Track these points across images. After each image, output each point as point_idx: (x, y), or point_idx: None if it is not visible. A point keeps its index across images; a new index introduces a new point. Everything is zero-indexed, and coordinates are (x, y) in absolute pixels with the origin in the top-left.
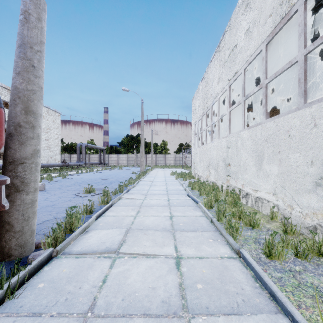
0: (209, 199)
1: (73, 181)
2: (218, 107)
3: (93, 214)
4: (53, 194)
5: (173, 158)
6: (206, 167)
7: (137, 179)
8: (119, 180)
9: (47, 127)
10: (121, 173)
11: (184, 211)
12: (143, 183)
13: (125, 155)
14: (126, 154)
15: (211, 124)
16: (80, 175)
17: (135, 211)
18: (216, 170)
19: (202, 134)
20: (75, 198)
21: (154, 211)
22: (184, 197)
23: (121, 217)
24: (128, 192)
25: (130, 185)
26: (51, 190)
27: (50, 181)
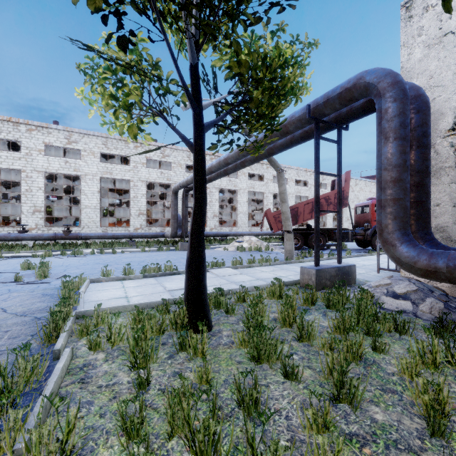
0: None
1: None
2: None
3: None
4: None
5: None
6: None
7: None
8: None
9: (365, 198)
10: None
11: None
12: None
13: None
14: None
15: None
16: None
17: None
18: None
19: None
20: None
21: None
22: None
23: None
24: None
25: None
26: None
27: None
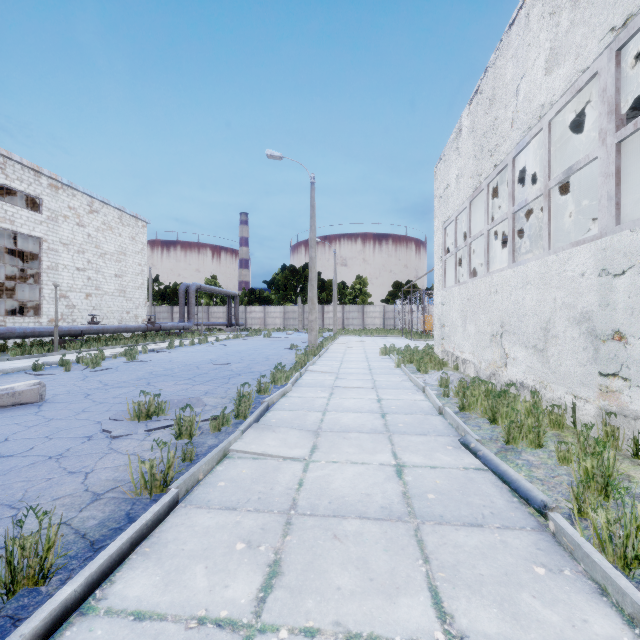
0: (620, 512)
1: (143, 371)
2: (546, 151)
3: (50, 586)
4: (47, 417)
5: (381, 313)
6: (488, 339)
7: (296, 368)
8: (253, 370)
9: (120, 250)
10: (266, 348)
11: (508, 586)
12: (311, 381)
13: (280, 307)
14: (282, 306)
15: (510, 212)
16: (174, 352)
17: (256, 566)
18: (539, 351)
19: (471, 248)
20: (91, 441)
21: (348, 567)
22: (453, 450)
23: (171, 637)
24: (263, 417)
25: (277, 388)
26: (58, 402)
27: (93, 369)
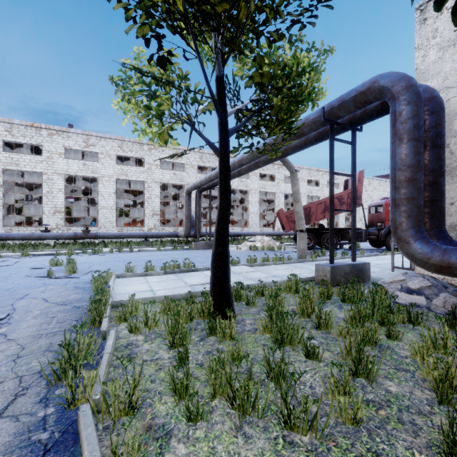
0: None
1: None
2: None
3: None
4: None
5: None
6: None
7: None
8: None
9: (378, 197)
10: None
11: None
12: None
13: None
14: None
15: None
16: None
17: None
18: None
19: None
20: None
21: None
22: None
23: None
24: None
25: None
26: None
27: None
